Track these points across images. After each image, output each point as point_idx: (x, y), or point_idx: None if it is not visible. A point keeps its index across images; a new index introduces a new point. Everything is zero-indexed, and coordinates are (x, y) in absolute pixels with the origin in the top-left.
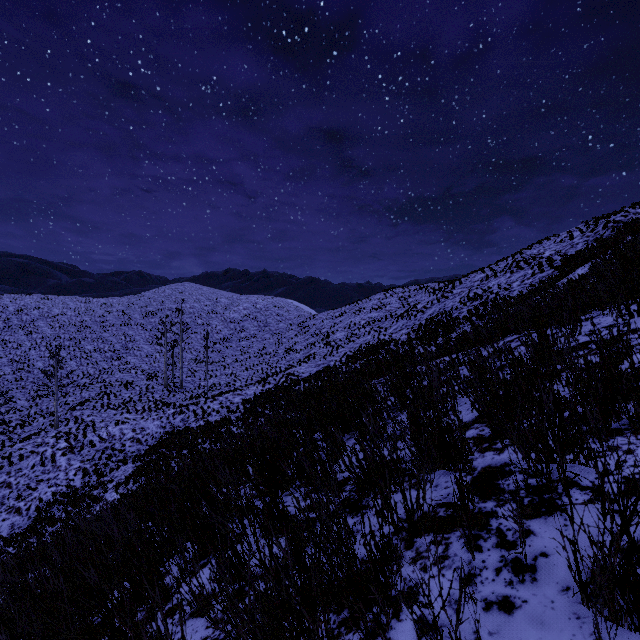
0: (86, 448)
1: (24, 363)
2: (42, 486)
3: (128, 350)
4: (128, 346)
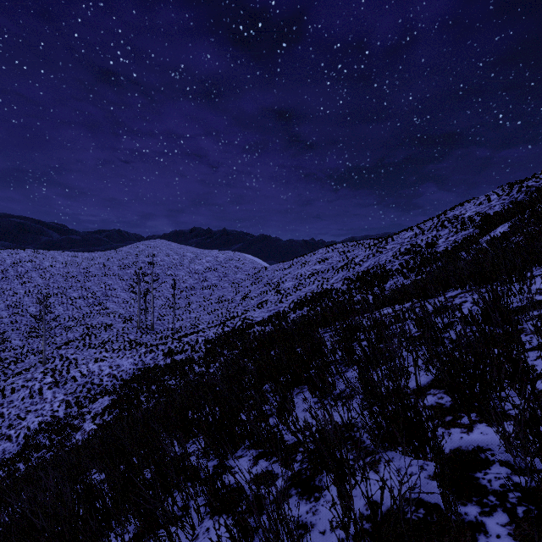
0: (69, 382)
1: (19, 308)
2: (30, 416)
3: (107, 297)
4: (107, 294)
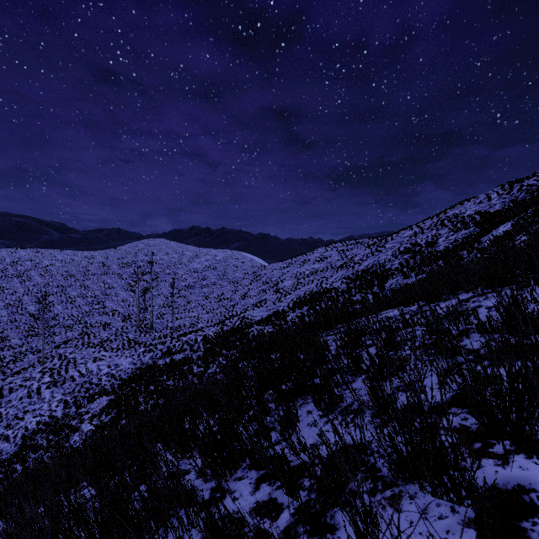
0: (67, 382)
1: (18, 307)
2: (28, 416)
3: (107, 296)
4: (107, 292)
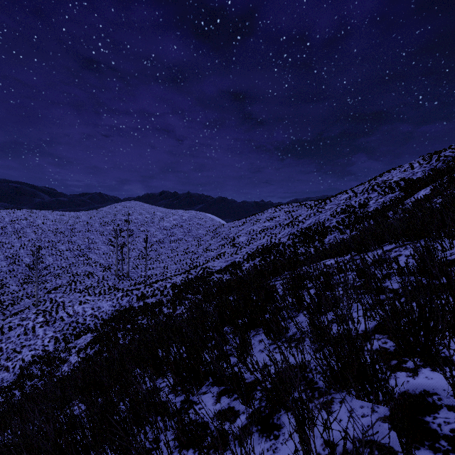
0: (57, 322)
1: (15, 259)
2: (25, 350)
3: (90, 249)
4: (90, 246)
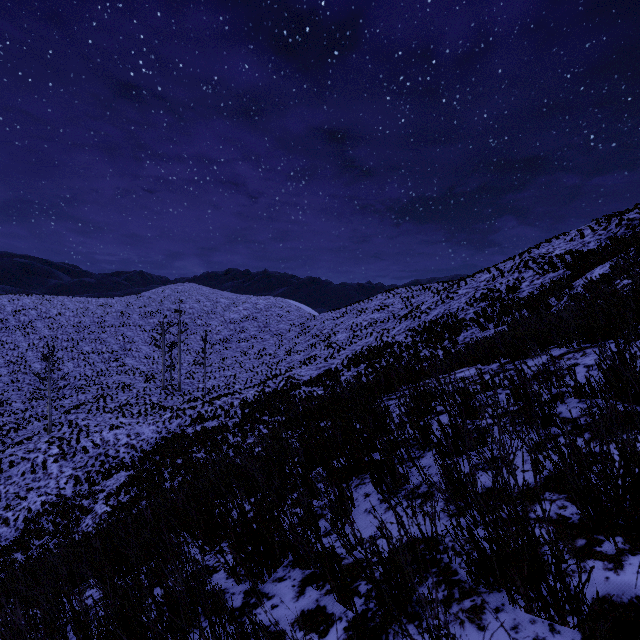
0: (79, 454)
1: (21, 364)
2: (32, 495)
3: (126, 351)
4: (126, 347)
